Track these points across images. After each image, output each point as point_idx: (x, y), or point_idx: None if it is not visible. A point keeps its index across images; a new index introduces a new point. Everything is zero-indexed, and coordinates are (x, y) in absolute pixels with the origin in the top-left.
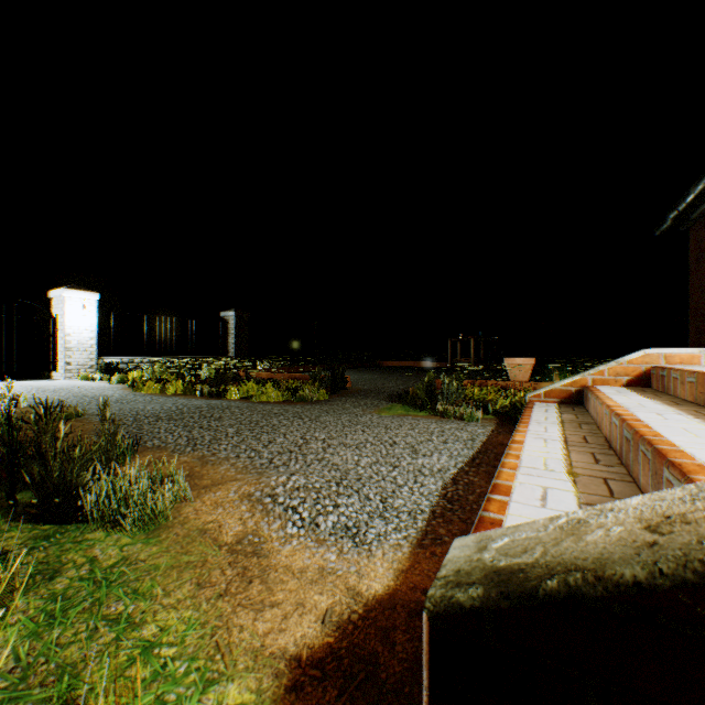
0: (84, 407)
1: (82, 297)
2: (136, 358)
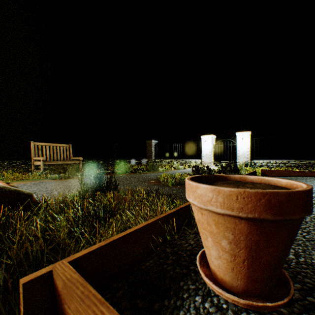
0: (160, 173)
1: (243, 134)
2: (269, 160)
